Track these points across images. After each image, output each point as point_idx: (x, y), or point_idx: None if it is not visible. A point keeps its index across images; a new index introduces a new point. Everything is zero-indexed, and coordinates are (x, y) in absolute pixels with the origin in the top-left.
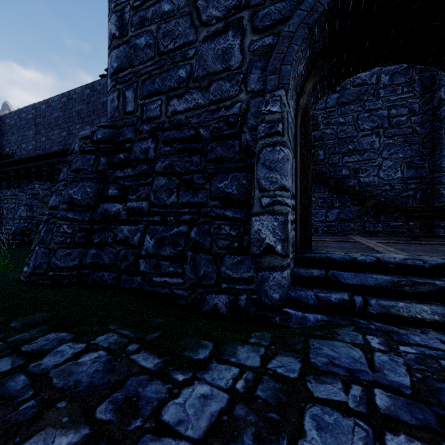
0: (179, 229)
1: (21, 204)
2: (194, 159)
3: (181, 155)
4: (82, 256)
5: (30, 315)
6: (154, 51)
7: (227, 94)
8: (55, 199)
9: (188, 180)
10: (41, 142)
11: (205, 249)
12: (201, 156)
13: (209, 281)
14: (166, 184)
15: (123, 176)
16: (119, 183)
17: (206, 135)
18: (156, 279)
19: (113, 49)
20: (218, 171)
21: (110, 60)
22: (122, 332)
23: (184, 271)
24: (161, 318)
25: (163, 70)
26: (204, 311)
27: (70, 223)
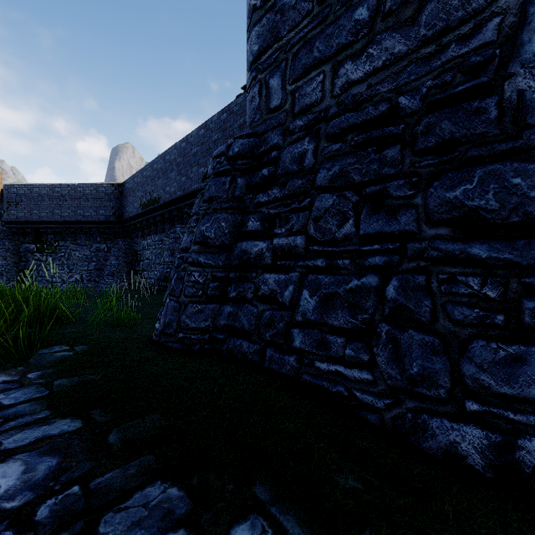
0: (362, 282)
1: (165, 248)
2: (388, 154)
3: (362, 152)
4: (215, 315)
5: (139, 418)
6: (312, 1)
7: (463, 11)
8: (187, 238)
9: (375, 193)
10: (181, 182)
11: (419, 322)
12: (402, 146)
13: (433, 390)
14: (335, 205)
15: (267, 202)
16: (262, 212)
17: (414, 106)
18: (320, 365)
19: (253, 27)
20: (444, 168)
21: (249, 45)
22: (282, 522)
23: (373, 358)
24: (351, 473)
25: (326, 24)
26: (426, 452)
27: (202, 270)
